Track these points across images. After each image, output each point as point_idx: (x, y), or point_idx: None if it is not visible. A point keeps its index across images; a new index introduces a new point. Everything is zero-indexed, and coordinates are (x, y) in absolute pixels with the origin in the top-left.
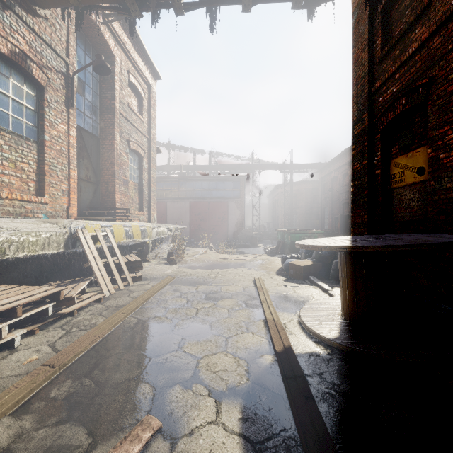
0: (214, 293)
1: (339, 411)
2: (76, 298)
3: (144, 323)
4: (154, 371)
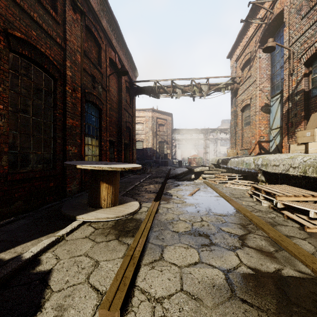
0: (204, 245)
1: (151, 197)
2: (314, 219)
3: (227, 213)
4: (199, 201)
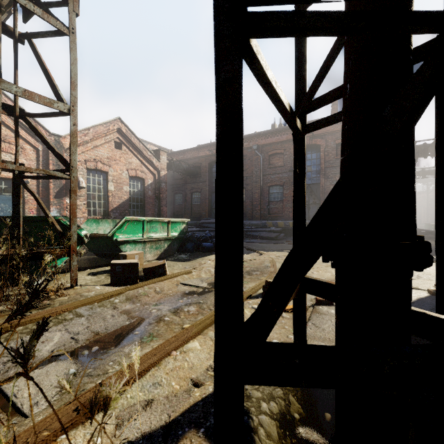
0: None
1: None
2: None
3: None
4: None
